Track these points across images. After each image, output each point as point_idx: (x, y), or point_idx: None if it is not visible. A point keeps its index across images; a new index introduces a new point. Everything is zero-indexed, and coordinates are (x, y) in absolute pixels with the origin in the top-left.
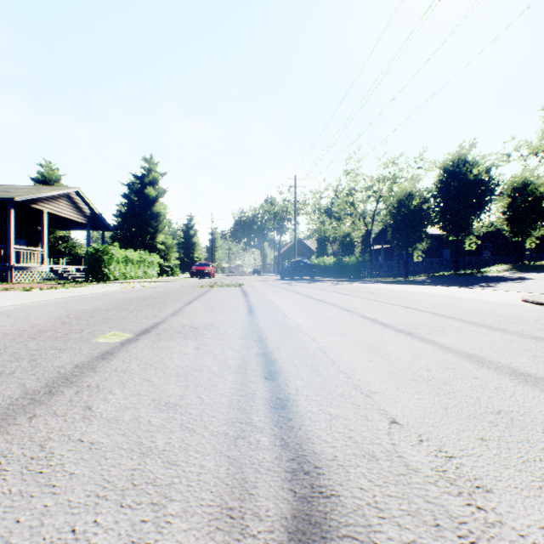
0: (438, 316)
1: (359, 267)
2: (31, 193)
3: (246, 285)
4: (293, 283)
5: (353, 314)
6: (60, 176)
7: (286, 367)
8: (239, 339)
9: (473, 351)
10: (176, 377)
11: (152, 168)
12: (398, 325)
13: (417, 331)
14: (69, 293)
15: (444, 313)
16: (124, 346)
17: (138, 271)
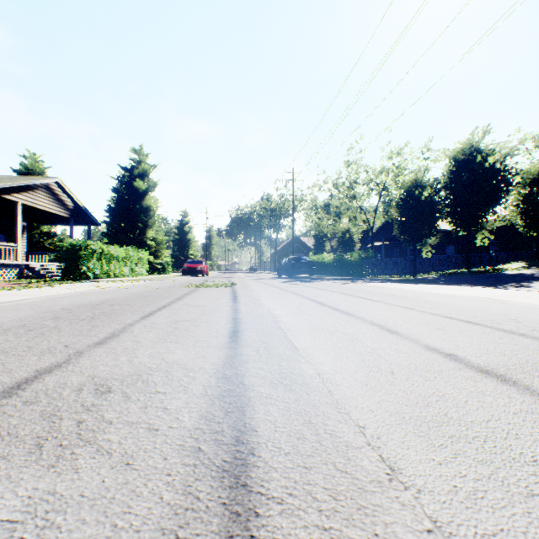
0: None
1: (362, 264)
2: (0, 182)
3: (239, 284)
4: (292, 282)
5: (406, 341)
6: (45, 168)
7: None
8: (177, 461)
9: None
10: None
11: (142, 160)
12: (523, 376)
13: None
14: (9, 297)
15: None
16: None
17: (123, 269)
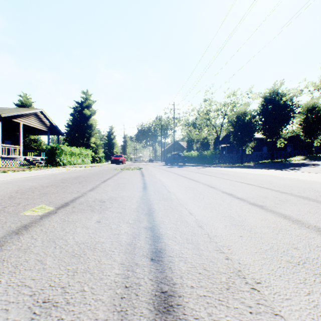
0: (274, 191)
1: (212, 157)
2: (12, 112)
3: (143, 168)
4: (173, 167)
5: (215, 190)
6: (32, 102)
7: (170, 244)
8: (133, 212)
9: (320, 225)
10: (69, 258)
11: (88, 98)
12: (249, 199)
13: (266, 205)
14: (29, 174)
15: (278, 189)
16: (42, 219)
17: (78, 160)
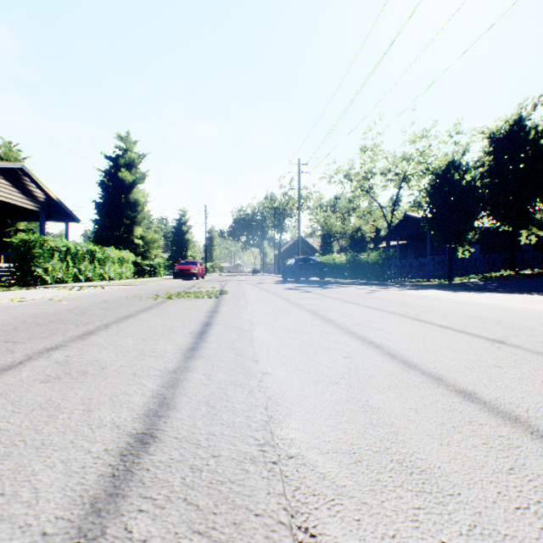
0: None
1: (382, 265)
2: None
3: (231, 292)
4: (302, 288)
5: None
6: (22, 158)
7: None
8: None
9: None
10: None
11: (128, 148)
12: None
13: None
14: None
15: None
16: None
17: (98, 271)
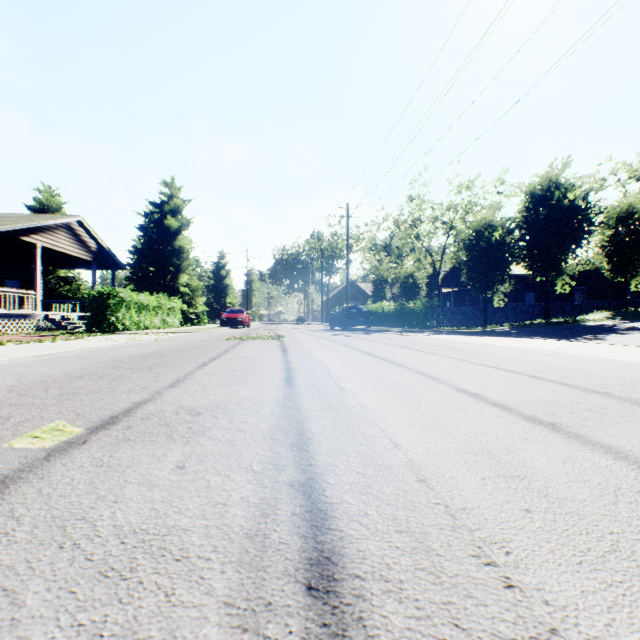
0: (571, 388)
1: (426, 314)
2: (19, 222)
3: (286, 336)
4: (346, 334)
5: (441, 385)
6: (62, 204)
7: (353, 538)
8: (263, 441)
9: None
10: (88, 585)
11: (174, 194)
12: (521, 406)
13: (563, 421)
14: (50, 349)
15: (576, 382)
16: (47, 461)
17: (154, 319)
